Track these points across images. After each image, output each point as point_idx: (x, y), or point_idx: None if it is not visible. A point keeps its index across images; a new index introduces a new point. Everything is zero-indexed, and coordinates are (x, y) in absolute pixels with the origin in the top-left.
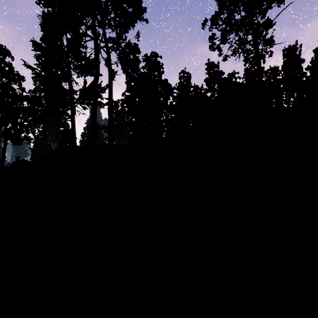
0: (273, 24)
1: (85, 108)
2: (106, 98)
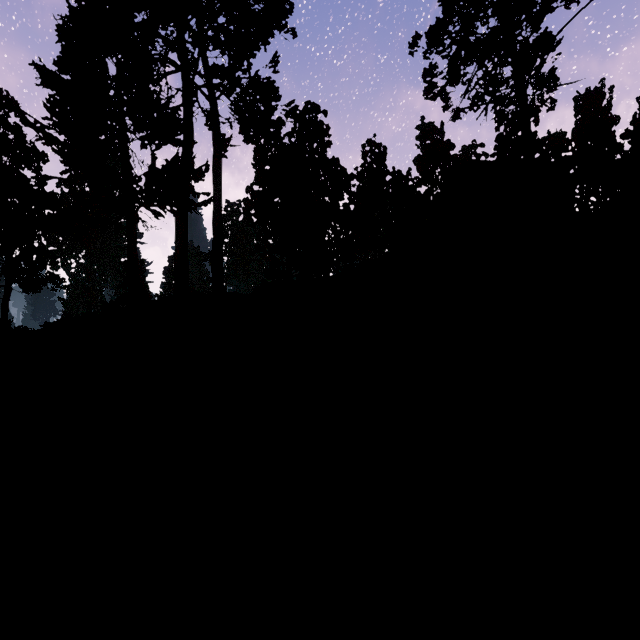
0: (557, 42)
1: (157, 214)
2: (204, 193)
